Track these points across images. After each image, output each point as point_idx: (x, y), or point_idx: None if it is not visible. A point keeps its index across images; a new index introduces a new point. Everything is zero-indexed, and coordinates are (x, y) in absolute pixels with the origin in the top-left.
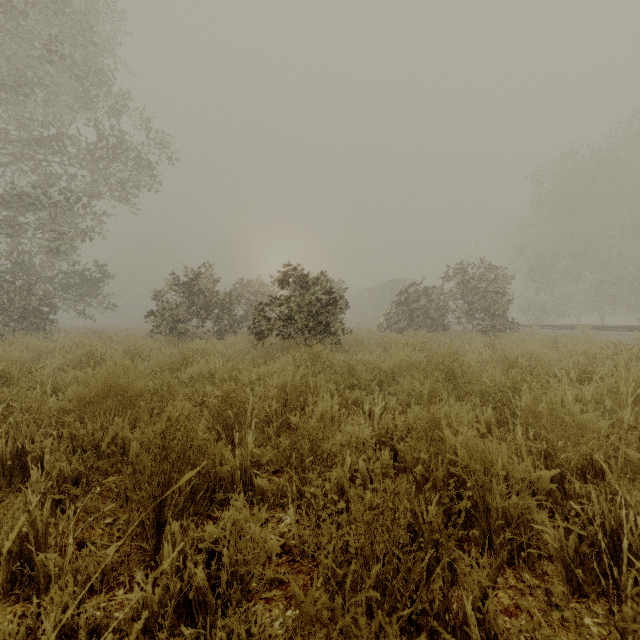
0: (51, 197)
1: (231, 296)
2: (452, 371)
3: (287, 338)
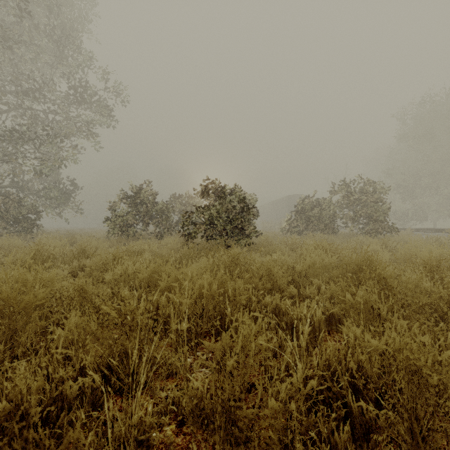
0: (35, 132)
1: (168, 206)
2: (385, 280)
3: (210, 239)
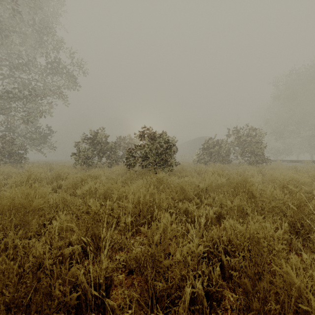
0: (23, 94)
1: (116, 145)
2: (251, 192)
3: (144, 167)
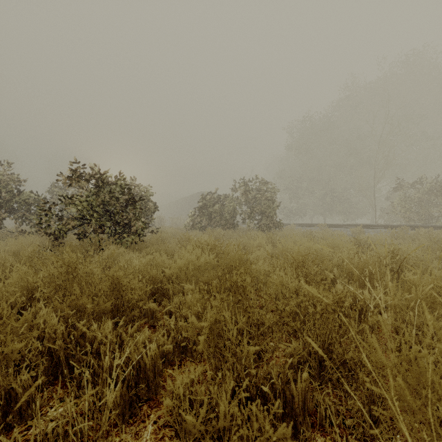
0: None
1: (39, 197)
2: (243, 288)
3: (82, 238)
